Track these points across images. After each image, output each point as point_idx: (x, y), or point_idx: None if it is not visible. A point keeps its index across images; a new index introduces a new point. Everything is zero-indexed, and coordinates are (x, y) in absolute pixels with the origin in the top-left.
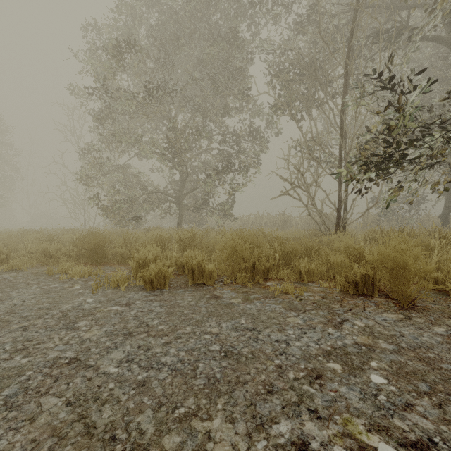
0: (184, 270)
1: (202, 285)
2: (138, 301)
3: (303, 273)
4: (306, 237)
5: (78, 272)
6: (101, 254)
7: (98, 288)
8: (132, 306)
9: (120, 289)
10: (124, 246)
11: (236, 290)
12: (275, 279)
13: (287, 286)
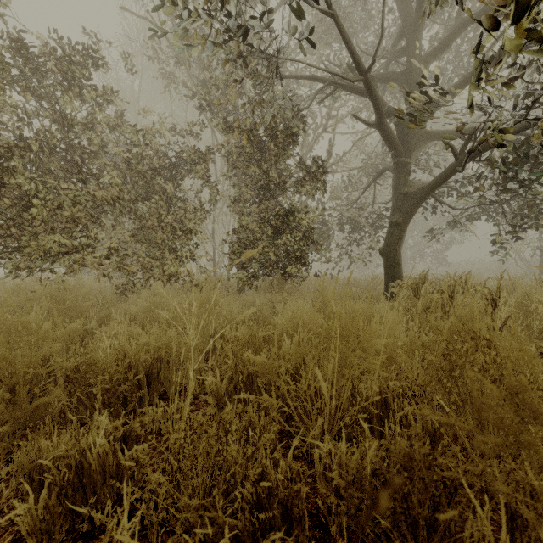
0: None
1: None
2: None
3: None
4: None
5: None
6: None
7: None
8: None
9: None
10: None
11: None
12: None
13: None
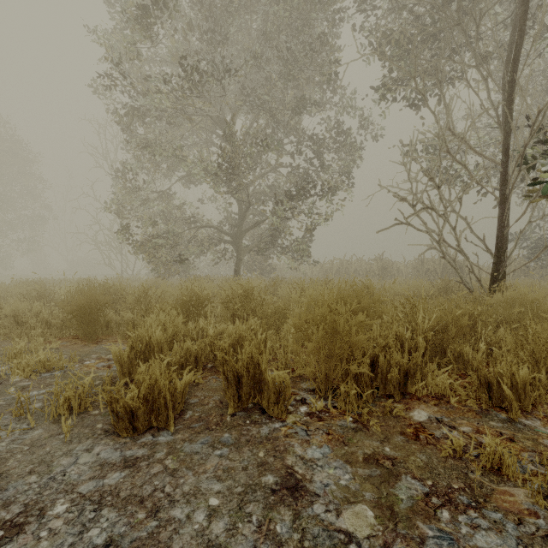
0: (228, 363)
1: (258, 414)
2: (59, 505)
3: (507, 394)
4: (436, 294)
5: (24, 364)
6: (96, 322)
7: (20, 419)
8: (15, 545)
9: (62, 428)
10: (136, 310)
11: (345, 448)
12: (424, 397)
13: (500, 452)
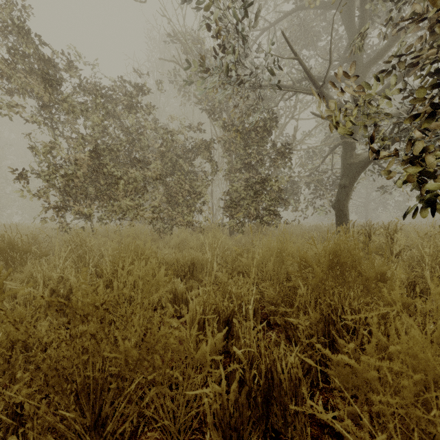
0: None
1: None
2: None
3: None
4: None
5: None
6: None
7: None
8: None
9: None
10: None
11: None
12: None
13: None
